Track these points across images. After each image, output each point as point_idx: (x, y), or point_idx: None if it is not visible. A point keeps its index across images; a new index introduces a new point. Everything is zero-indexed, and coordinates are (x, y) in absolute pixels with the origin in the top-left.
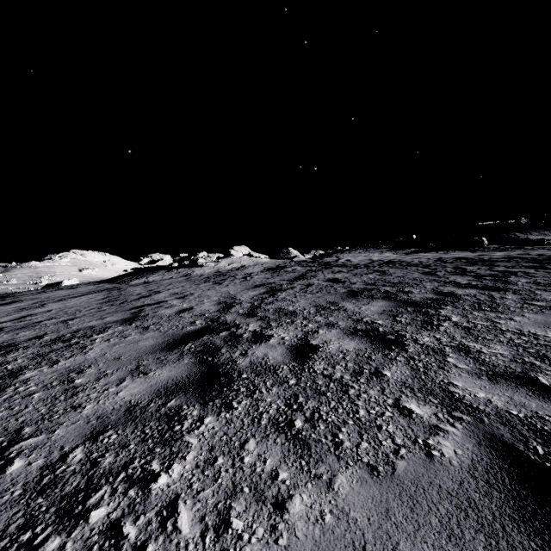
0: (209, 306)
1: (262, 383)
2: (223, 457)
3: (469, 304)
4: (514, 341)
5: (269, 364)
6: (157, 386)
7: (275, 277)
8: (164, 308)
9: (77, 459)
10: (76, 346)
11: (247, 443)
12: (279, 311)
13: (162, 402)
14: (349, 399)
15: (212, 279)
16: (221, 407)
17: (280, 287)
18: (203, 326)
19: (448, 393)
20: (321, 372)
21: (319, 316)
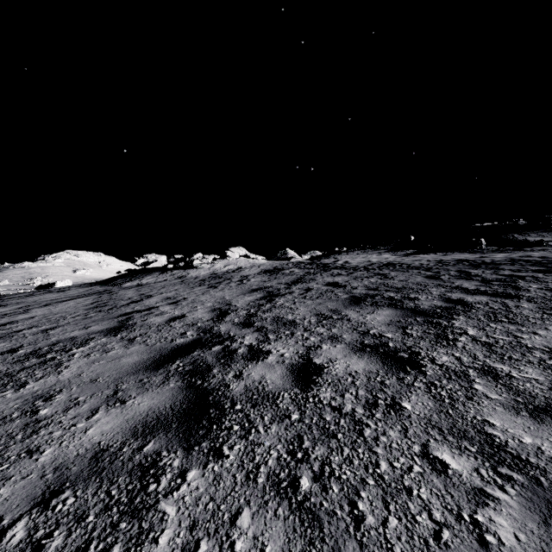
0: (202, 313)
1: (258, 418)
2: (207, 541)
3: (483, 314)
4: (546, 362)
5: (266, 390)
6: (135, 420)
7: (272, 280)
8: (154, 316)
9: (15, 540)
10: (50, 363)
11: (239, 516)
12: (277, 320)
13: (137, 445)
14: (366, 445)
15: (207, 282)
16: (209, 455)
17: (277, 292)
18: (194, 339)
19: (486, 437)
20: (328, 402)
21: (321, 327)
